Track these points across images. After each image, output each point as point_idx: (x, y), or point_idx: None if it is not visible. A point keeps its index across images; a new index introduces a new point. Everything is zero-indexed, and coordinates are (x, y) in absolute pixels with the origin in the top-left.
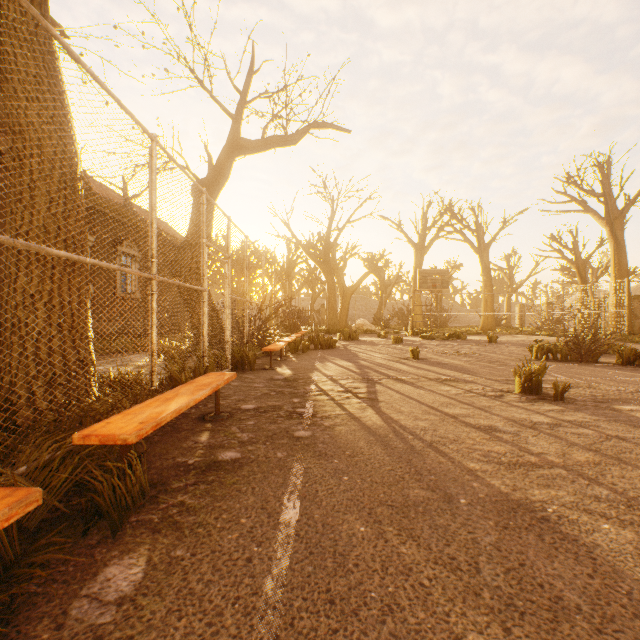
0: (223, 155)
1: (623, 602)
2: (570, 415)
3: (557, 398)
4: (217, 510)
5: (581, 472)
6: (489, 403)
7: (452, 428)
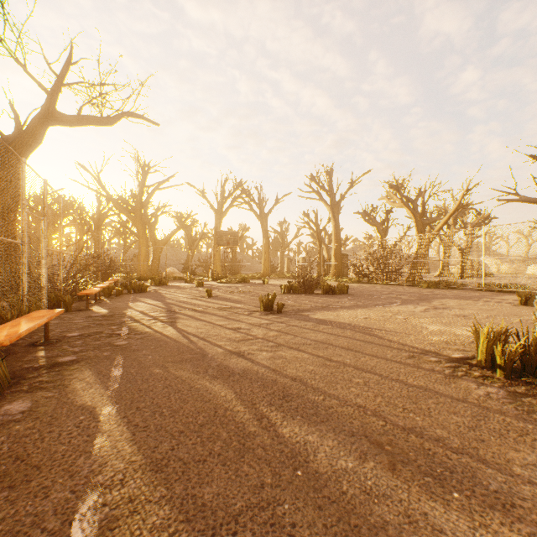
0: (36, 122)
1: (255, 369)
2: (280, 319)
3: (279, 312)
4: (69, 379)
5: (268, 339)
6: (244, 317)
7: (217, 330)
